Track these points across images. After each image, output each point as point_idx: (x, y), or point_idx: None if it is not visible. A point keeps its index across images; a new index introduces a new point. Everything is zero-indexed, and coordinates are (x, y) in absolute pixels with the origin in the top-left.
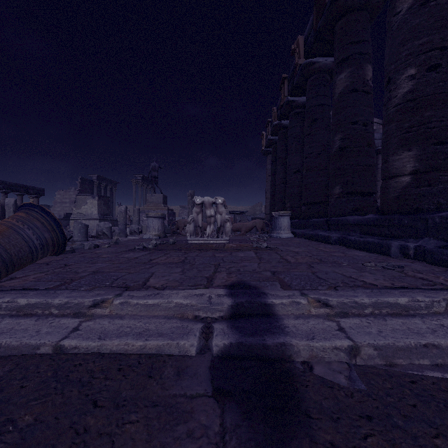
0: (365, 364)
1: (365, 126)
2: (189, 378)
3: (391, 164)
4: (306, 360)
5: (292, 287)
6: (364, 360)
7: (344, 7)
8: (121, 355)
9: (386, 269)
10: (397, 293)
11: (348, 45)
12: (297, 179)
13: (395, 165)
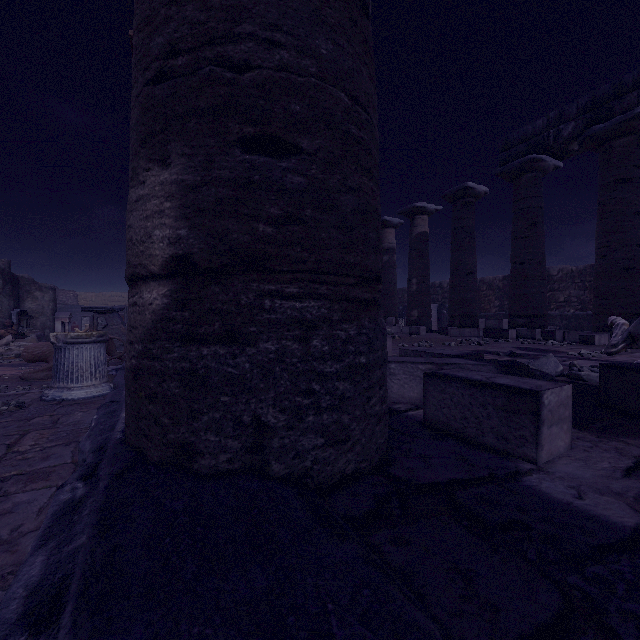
0: None
1: None
2: None
3: (128, 220)
4: None
5: None
6: None
7: None
8: None
9: None
10: None
11: None
12: None
13: (132, 227)
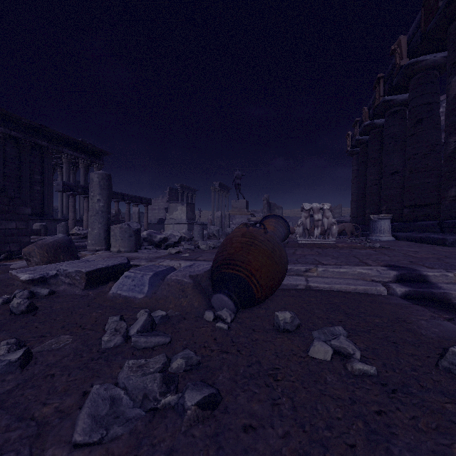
0: None
1: None
2: (395, 300)
3: None
4: None
5: (436, 268)
6: None
7: None
8: (345, 291)
9: None
10: None
11: None
12: (395, 180)
13: None
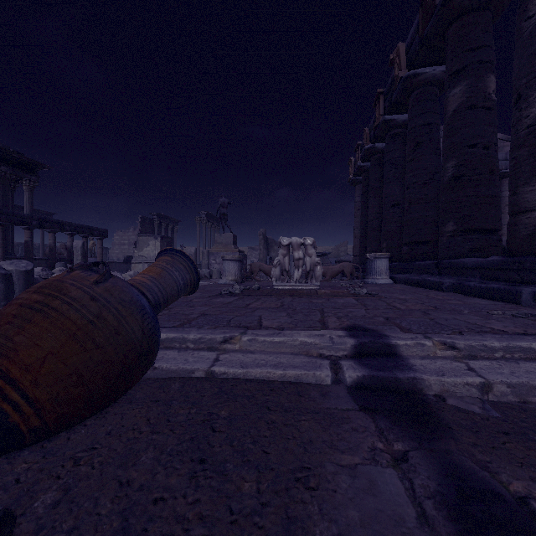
0: (497, 400)
1: (486, 149)
2: (334, 399)
3: (522, 196)
4: (437, 394)
5: (412, 331)
6: (496, 396)
7: (459, 8)
8: (265, 381)
9: (517, 317)
10: (530, 339)
11: (465, 52)
12: (396, 214)
13: (527, 198)
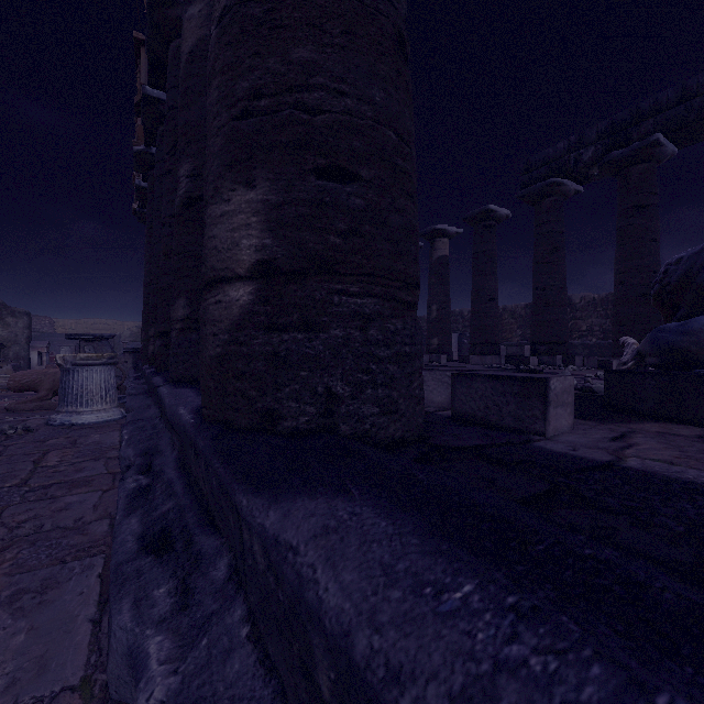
0: None
1: None
2: None
3: (209, 232)
4: None
5: None
6: None
7: None
8: None
9: None
10: None
11: None
12: None
13: (216, 237)
